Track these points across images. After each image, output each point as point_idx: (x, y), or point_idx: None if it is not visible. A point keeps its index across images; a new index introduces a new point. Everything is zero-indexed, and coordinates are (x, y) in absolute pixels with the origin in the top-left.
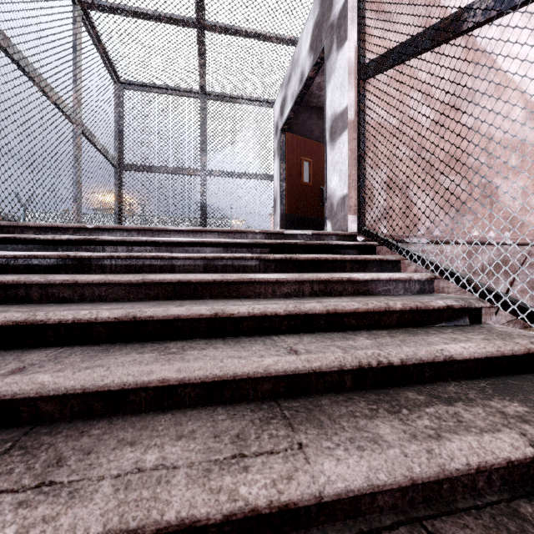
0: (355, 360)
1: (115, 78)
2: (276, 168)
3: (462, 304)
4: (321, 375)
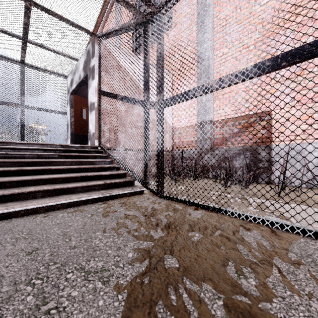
0: (80, 175)
1: None
2: (68, 110)
3: (113, 166)
4: (73, 178)
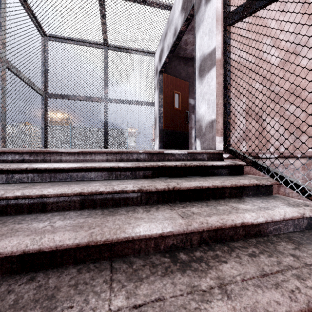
0: None
1: (41, 32)
2: (156, 98)
3: None
4: None
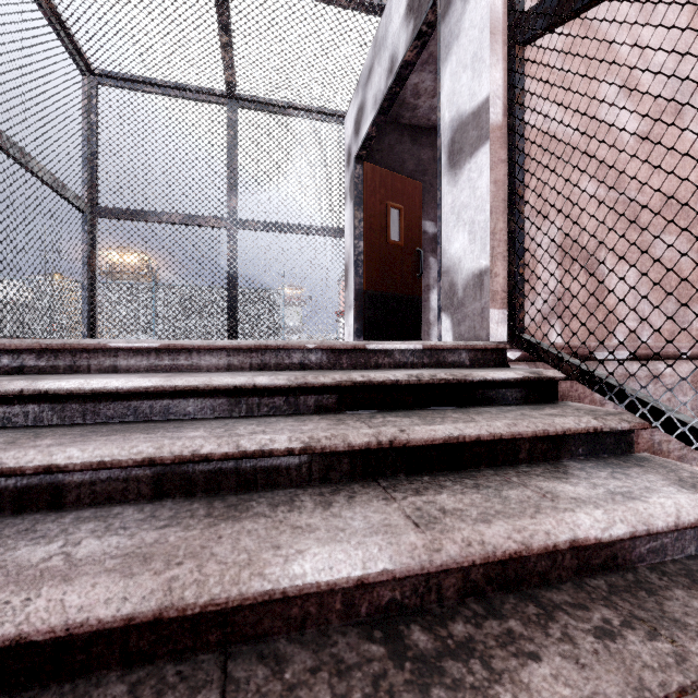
0: None
1: (82, 65)
2: (348, 219)
3: None
4: None
